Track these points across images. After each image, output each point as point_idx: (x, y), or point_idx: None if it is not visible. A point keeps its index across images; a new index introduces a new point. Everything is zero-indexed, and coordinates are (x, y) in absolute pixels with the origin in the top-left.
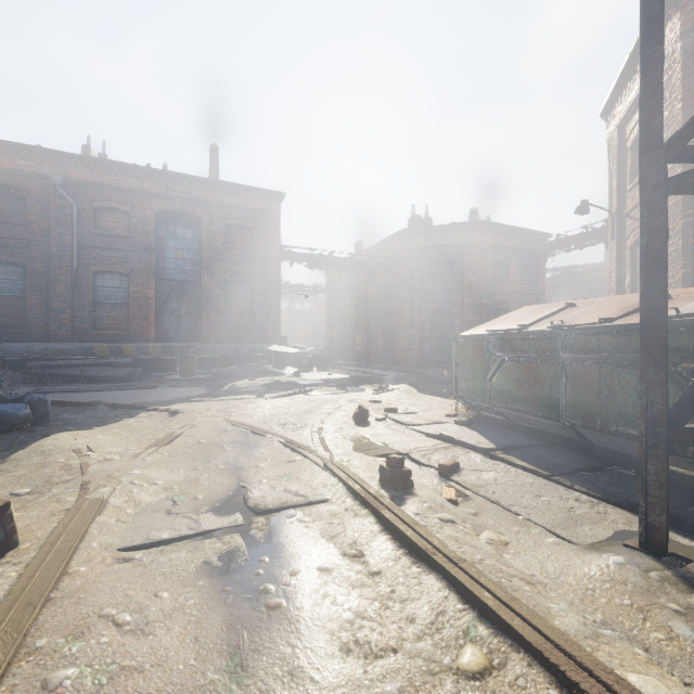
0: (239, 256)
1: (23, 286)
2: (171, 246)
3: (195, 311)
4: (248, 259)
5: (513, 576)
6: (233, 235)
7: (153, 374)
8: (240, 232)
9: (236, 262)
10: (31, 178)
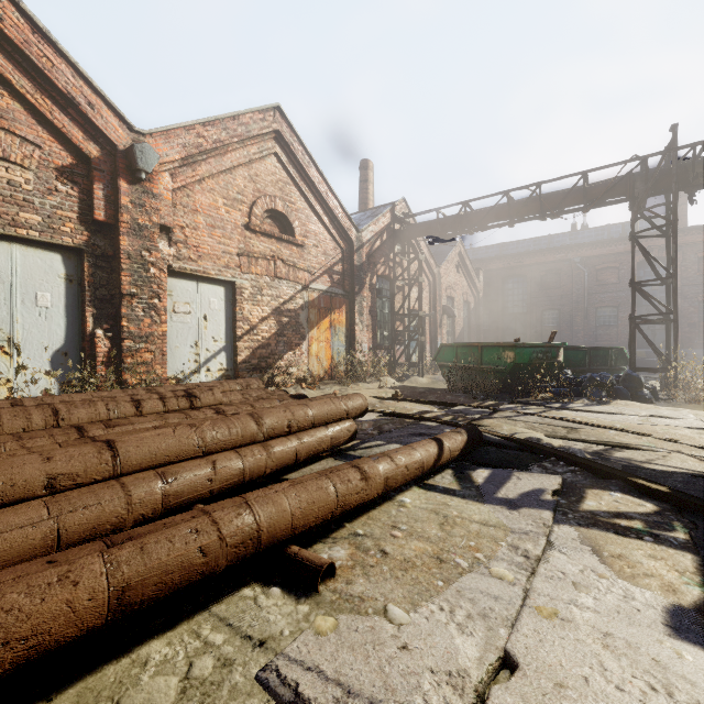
0: None
1: (557, 320)
2: (648, 282)
3: None
4: None
5: None
6: None
7: None
8: None
9: None
10: (562, 262)
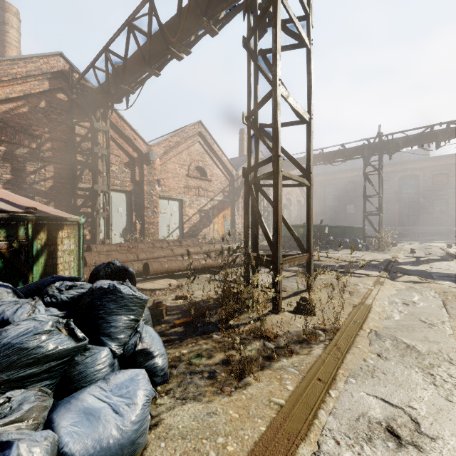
0: (439, 187)
1: (354, 210)
2: (405, 188)
3: (416, 213)
4: (445, 188)
5: (450, 250)
6: (436, 178)
7: (398, 238)
8: (440, 176)
9: (438, 190)
10: (357, 177)
